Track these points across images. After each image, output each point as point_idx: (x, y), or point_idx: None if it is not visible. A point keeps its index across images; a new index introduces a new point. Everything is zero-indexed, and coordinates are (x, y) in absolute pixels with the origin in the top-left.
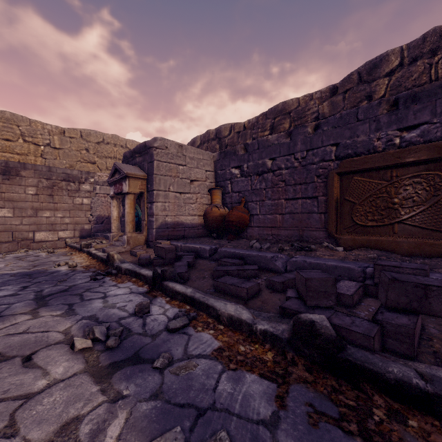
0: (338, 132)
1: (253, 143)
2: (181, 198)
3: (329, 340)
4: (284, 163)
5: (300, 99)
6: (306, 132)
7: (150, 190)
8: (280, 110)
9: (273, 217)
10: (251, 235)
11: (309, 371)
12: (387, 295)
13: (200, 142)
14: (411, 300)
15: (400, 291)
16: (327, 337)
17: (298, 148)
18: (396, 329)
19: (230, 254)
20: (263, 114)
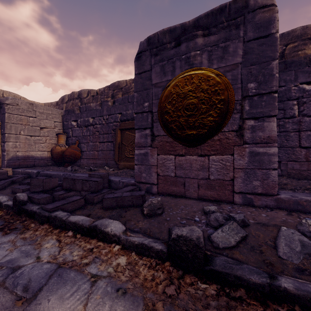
0: (121, 107)
1: (83, 107)
2: (32, 139)
3: (19, 202)
4: (98, 121)
5: (127, 81)
6: (108, 104)
7: (3, 133)
8: (117, 86)
9: (94, 152)
10: (83, 164)
11: (11, 216)
12: (63, 184)
13: (68, 99)
14: (70, 185)
15: (67, 182)
16: (18, 200)
17: (105, 113)
18: (56, 196)
19: (45, 174)
20: (107, 87)
